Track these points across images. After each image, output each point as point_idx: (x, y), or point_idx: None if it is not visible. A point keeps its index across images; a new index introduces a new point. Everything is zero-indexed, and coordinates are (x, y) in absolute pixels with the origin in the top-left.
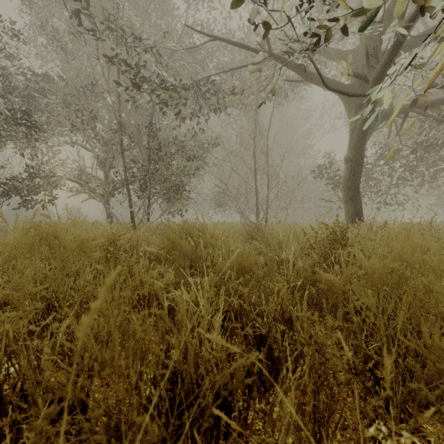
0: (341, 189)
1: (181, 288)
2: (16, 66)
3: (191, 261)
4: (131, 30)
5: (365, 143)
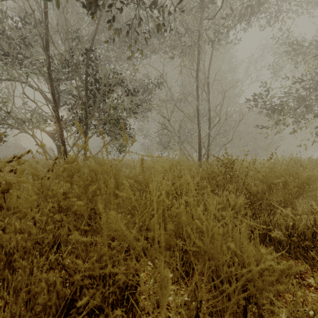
0: None
1: None
2: None
3: None
4: None
5: None
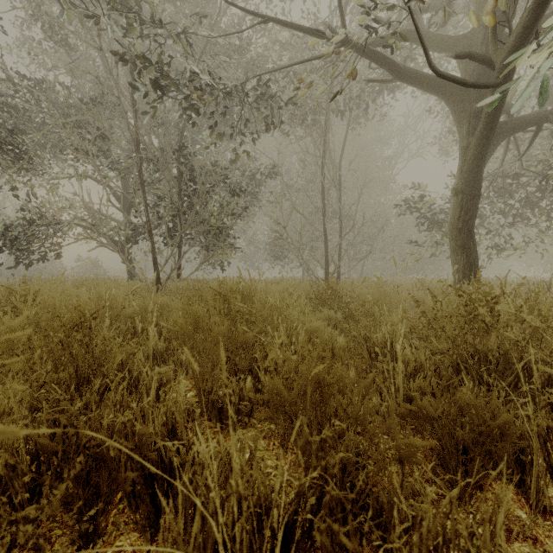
0: (447, 232)
1: (197, 422)
2: (1, 67)
3: (227, 350)
4: (151, 8)
5: (483, 168)
